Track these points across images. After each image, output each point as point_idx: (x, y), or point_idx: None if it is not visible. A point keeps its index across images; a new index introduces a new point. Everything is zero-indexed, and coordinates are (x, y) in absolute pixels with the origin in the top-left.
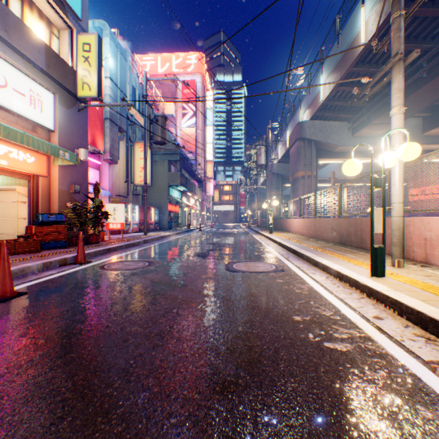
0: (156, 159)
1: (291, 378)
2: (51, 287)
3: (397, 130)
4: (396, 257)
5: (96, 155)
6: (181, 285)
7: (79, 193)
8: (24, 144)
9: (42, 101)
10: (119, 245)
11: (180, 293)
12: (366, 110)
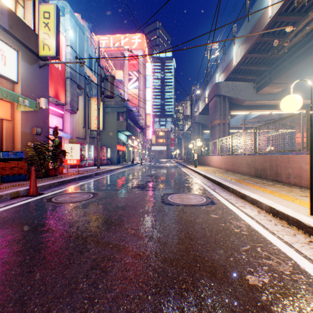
0: (108, 111)
1: None
2: None
3: None
4: None
5: (59, 106)
6: (117, 222)
7: (40, 135)
8: None
9: (5, 56)
10: (72, 178)
11: (114, 234)
12: (268, 72)
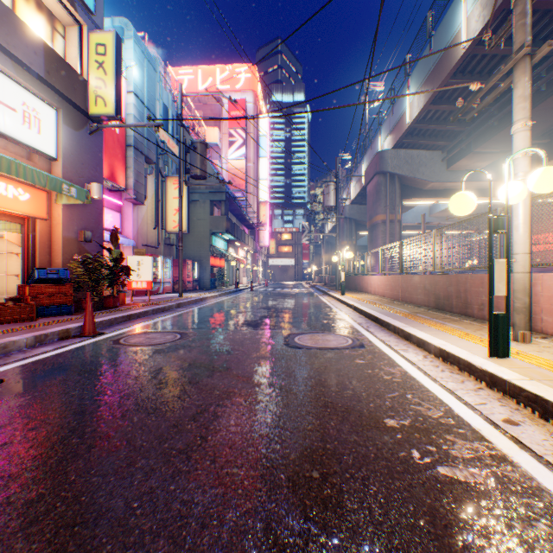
0: (194, 199)
1: (394, 540)
2: (39, 371)
3: (521, 153)
4: (519, 328)
5: (116, 193)
6: (222, 369)
7: (91, 242)
8: (12, 174)
9: (39, 118)
10: (143, 311)
11: (221, 380)
12: (466, 135)
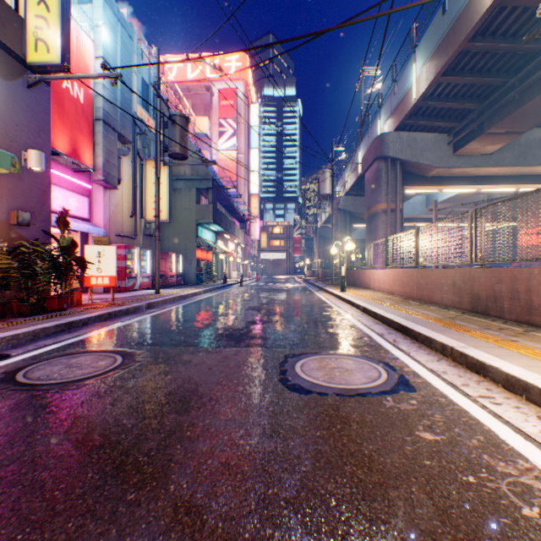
0: (179, 186)
1: None
2: None
3: None
4: None
5: (83, 174)
6: (149, 471)
7: (29, 226)
8: None
9: None
10: (93, 316)
11: (123, 538)
12: (477, 114)
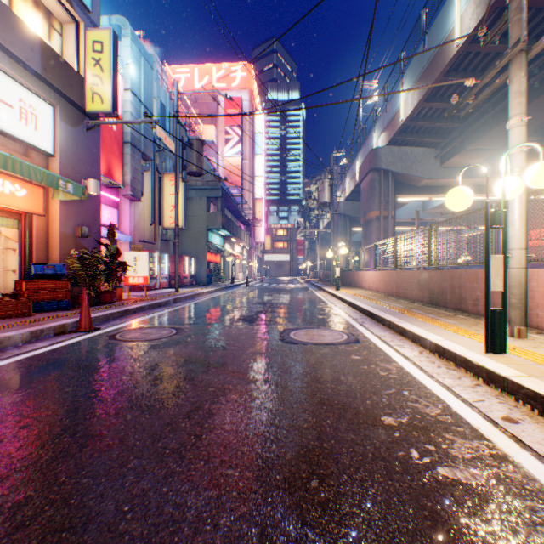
0: (191, 195)
1: None
2: (34, 367)
3: (517, 149)
4: (515, 324)
5: (113, 189)
6: (218, 364)
7: (88, 238)
8: (8, 170)
9: (36, 115)
10: (139, 306)
11: (216, 377)
12: (459, 132)
